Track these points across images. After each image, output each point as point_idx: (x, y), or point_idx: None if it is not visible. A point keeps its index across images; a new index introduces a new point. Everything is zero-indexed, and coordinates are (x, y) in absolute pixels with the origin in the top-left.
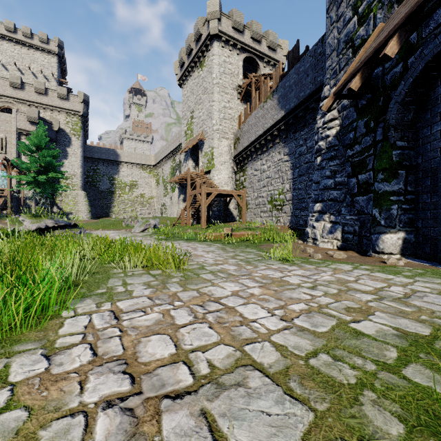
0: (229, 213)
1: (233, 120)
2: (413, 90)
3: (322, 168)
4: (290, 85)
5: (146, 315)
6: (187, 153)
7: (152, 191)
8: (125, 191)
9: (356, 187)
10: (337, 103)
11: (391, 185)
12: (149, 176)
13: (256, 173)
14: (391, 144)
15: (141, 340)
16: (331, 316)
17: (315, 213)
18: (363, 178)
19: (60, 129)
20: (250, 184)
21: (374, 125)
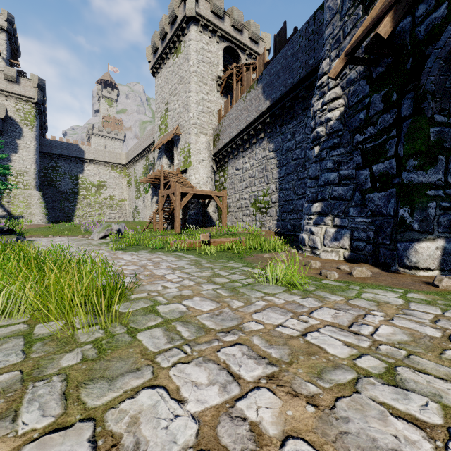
0: (208, 217)
1: (212, 114)
2: None
3: (321, 160)
4: (277, 71)
5: None
6: (161, 150)
7: (123, 193)
8: (91, 192)
9: (369, 180)
10: (340, 77)
11: (428, 175)
12: (119, 176)
13: (238, 172)
14: (427, 118)
15: None
16: None
17: (313, 216)
18: (380, 168)
19: (7, 117)
20: (231, 185)
21: (398, 97)
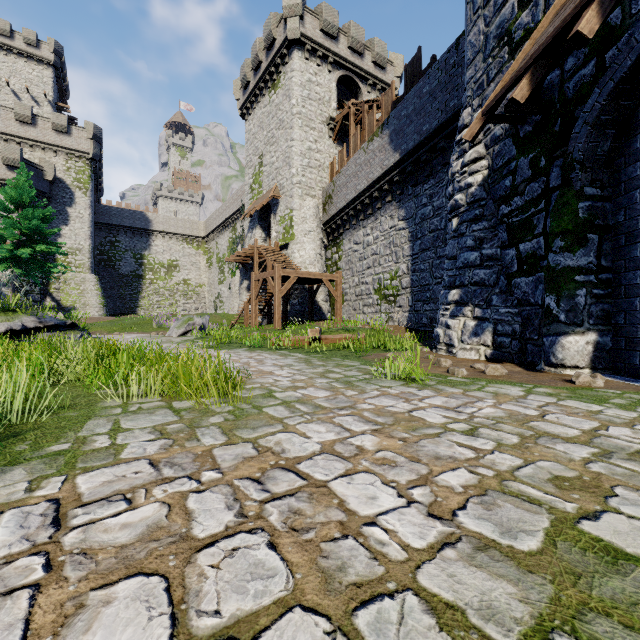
0: (317, 308)
1: (322, 169)
2: (613, 102)
3: (460, 235)
4: (408, 115)
5: (130, 510)
6: (253, 218)
7: (201, 276)
8: (159, 275)
9: (516, 262)
10: (484, 133)
11: (576, 257)
12: (196, 252)
13: (357, 247)
14: (575, 191)
15: (86, 601)
16: (531, 502)
17: (449, 305)
18: (527, 248)
19: (56, 179)
20: (348, 264)
21: (546, 164)
